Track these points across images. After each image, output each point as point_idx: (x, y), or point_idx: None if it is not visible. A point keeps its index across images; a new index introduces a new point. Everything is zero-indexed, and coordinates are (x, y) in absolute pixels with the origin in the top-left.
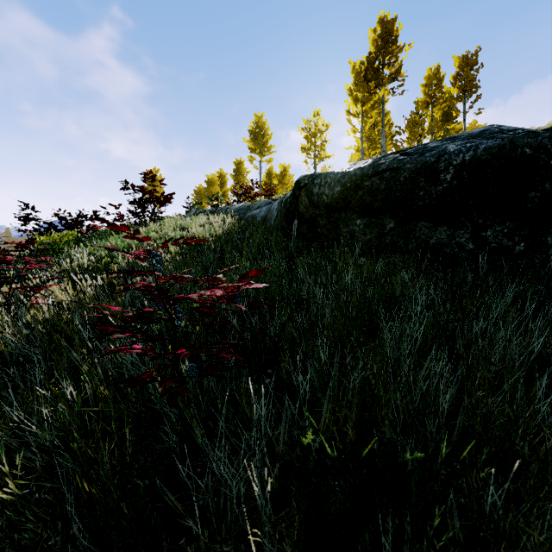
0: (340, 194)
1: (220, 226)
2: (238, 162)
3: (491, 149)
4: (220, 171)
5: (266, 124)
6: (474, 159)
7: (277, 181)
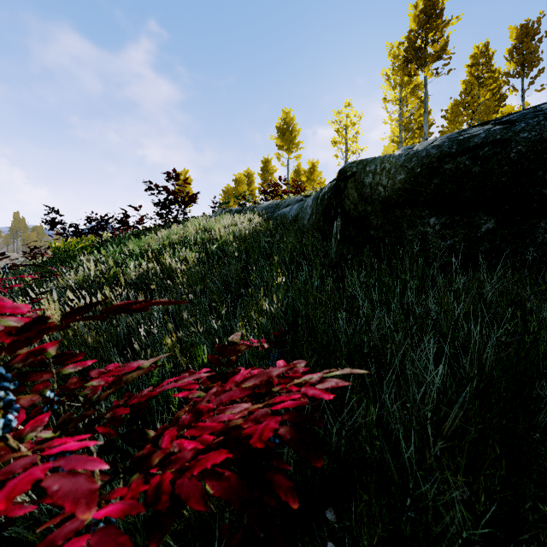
0: (404, 183)
1: (246, 227)
2: (265, 160)
3: None
4: (247, 170)
5: (293, 120)
6: None
7: (305, 178)
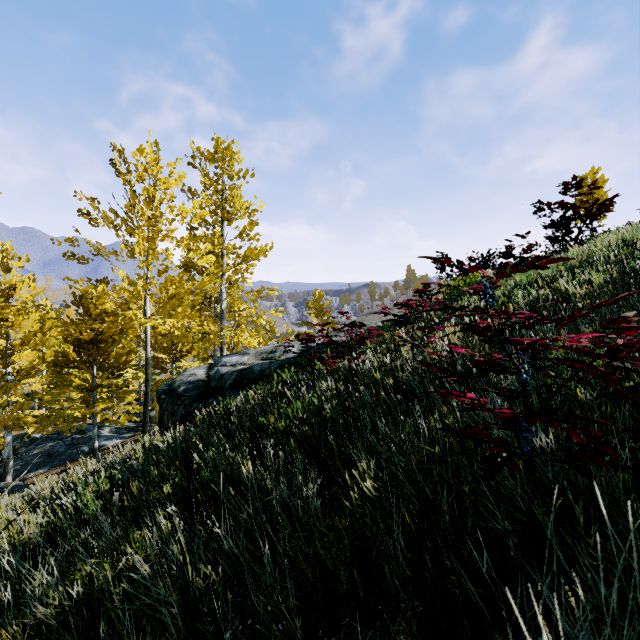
0: None
1: None
2: None
3: None
4: None
5: None
6: None
7: None
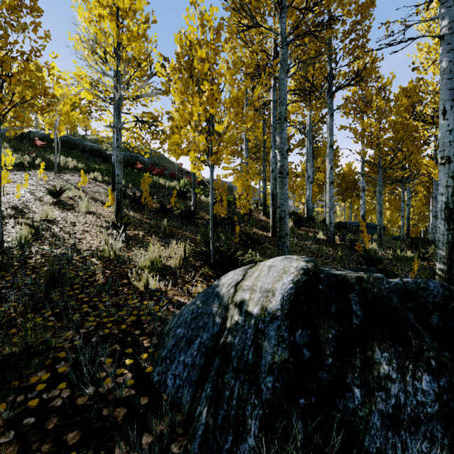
0: (42, 137)
1: None
2: None
3: (66, 139)
4: None
5: None
6: (64, 139)
7: None
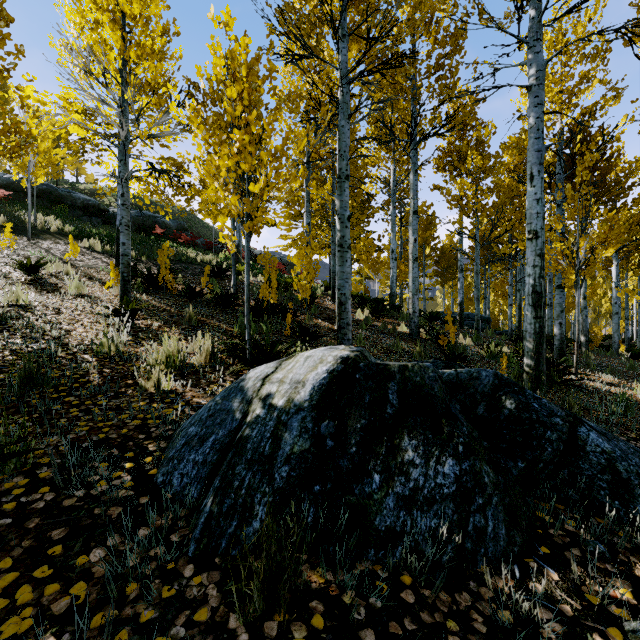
0: (6, 184)
1: None
2: None
3: (45, 188)
4: None
5: None
6: (42, 189)
7: None
